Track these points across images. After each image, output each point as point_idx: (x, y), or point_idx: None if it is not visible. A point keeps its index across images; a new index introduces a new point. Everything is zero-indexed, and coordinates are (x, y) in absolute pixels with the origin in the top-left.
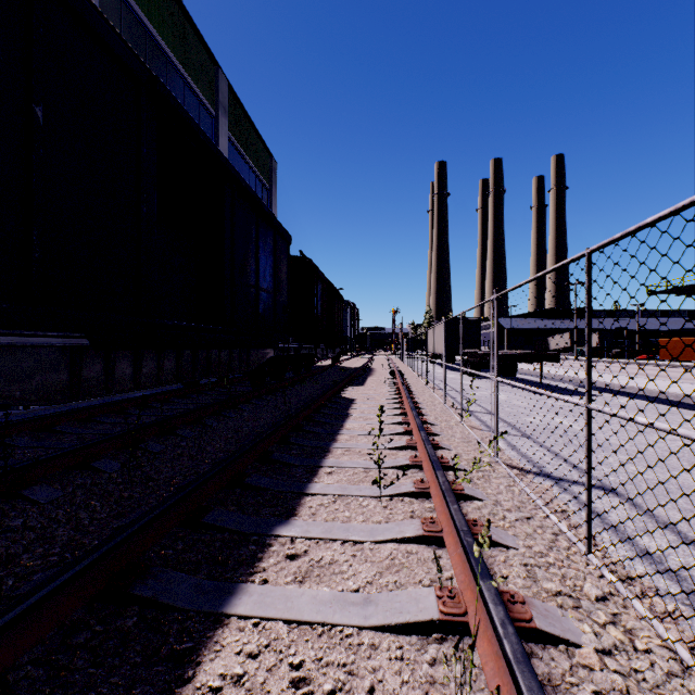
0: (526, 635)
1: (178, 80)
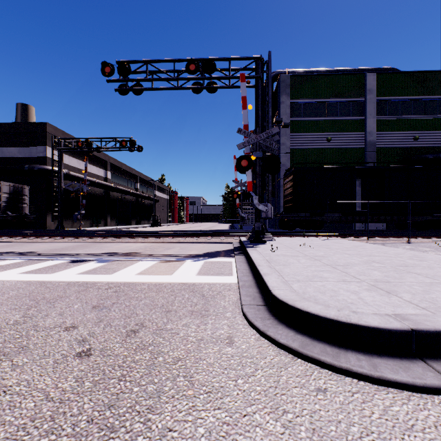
0: (345, 238)
1: (420, 103)
